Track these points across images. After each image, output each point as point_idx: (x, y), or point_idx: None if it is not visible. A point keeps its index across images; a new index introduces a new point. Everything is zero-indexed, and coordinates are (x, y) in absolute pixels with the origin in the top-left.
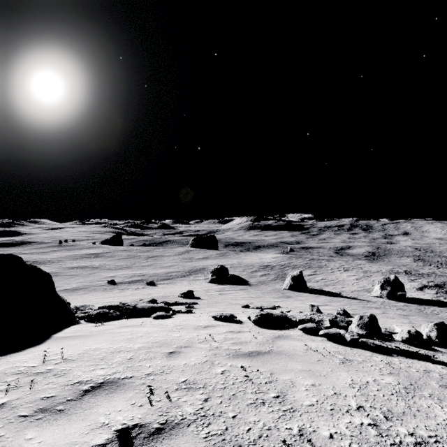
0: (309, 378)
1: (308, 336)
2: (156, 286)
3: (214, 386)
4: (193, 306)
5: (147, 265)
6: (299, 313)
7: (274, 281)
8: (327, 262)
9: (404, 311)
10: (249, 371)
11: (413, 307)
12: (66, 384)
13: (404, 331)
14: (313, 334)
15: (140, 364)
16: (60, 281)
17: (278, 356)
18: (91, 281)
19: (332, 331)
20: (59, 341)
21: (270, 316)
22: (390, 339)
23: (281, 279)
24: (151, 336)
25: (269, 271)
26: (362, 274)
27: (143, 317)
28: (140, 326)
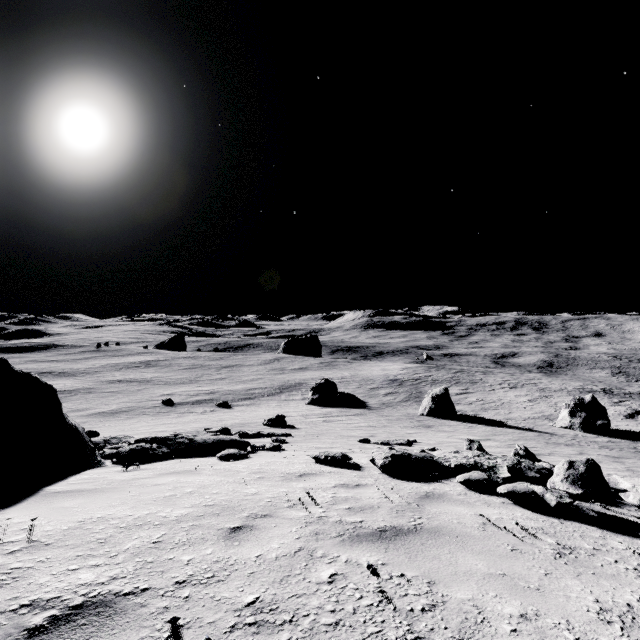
0: (509, 596)
1: (477, 496)
2: (231, 408)
3: (313, 619)
4: (283, 439)
5: (220, 378)
6: (454, 453)
7: (404, 402)
8: (483, 376)
9: (612, 451)
10: (385, 577)
11: (623, 444)
12: (1, 610)
13: (637, 487)
14: (485, 492)
15: (170, 557)
16: (95, 401)
17: (435, 539)
18: (138, 401)
19: (520, 488)
20: (46, 501)
21: (408, 459)
22: (616, 502)
23: (415, 400)
24: (206, 494)
25: (397, 388)
26: (537, 394)
27: (204, 456)
28: (193, 473)
